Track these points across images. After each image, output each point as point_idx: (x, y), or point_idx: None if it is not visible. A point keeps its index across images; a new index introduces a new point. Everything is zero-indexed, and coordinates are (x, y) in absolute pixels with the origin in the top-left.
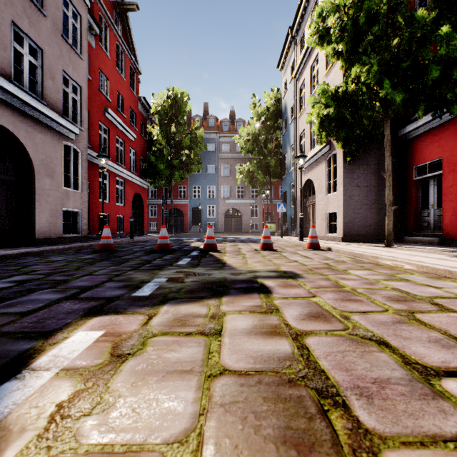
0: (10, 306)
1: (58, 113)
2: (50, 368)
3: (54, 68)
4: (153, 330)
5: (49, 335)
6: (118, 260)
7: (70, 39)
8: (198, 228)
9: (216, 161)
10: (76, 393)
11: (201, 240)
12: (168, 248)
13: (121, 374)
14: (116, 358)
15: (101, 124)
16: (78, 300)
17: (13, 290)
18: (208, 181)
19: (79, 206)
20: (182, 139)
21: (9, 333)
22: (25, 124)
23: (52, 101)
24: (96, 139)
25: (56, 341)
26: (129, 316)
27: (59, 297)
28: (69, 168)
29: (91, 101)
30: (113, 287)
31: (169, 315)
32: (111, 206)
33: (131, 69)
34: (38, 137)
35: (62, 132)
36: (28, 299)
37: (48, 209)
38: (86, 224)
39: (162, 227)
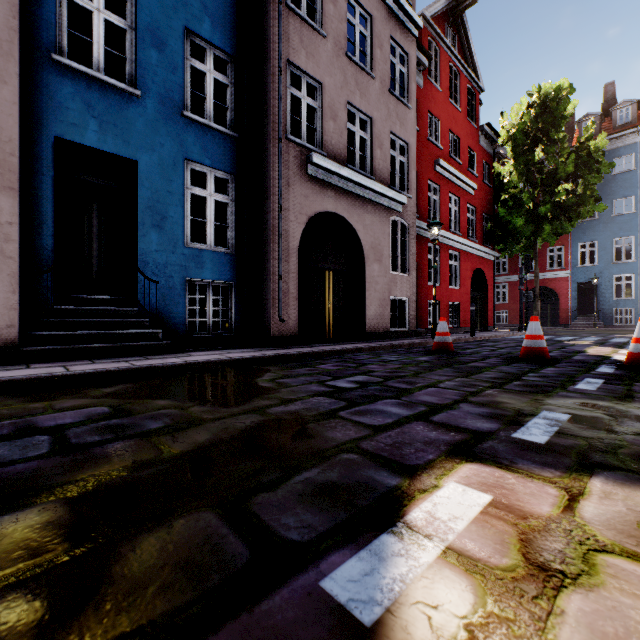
0: (360, 414)
1: (385, 185)
2: (430, 536)
3: (382, 134)
4: (596, 534)
5: (413, 474)
6: (464, 368)
7: (397, 91)
8: (591, 320)
9: (635, 187)
10: (487, 616)
11: (606, 343)
12: (544, 355)
13: (565, 621)
14: (538, 572)
15: (430, 183)
16: (431, 425)
17: (358, 394)
18: (614, 229)
19: (406, 292)
20: (557, 167)
21: (368, 452)
22: (356, 208)
23: (380, 173)
24: (424, 205)
25: (423, 487)
26: (525, 479)
27: (407, 414)
28: (396, 248)
29: (418, 158)
30: (474, 413)
31: (619, 508)
32: (442, 290)
33: (467, 92)
34: (367, 218)
35: (389, 206)
36: (375, 409)
37: (376, 299)
38: (413, 315)
39: (531, 319)
